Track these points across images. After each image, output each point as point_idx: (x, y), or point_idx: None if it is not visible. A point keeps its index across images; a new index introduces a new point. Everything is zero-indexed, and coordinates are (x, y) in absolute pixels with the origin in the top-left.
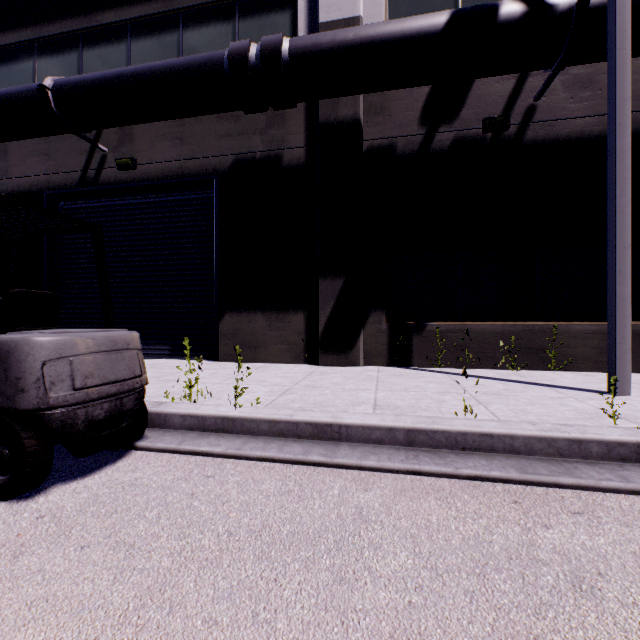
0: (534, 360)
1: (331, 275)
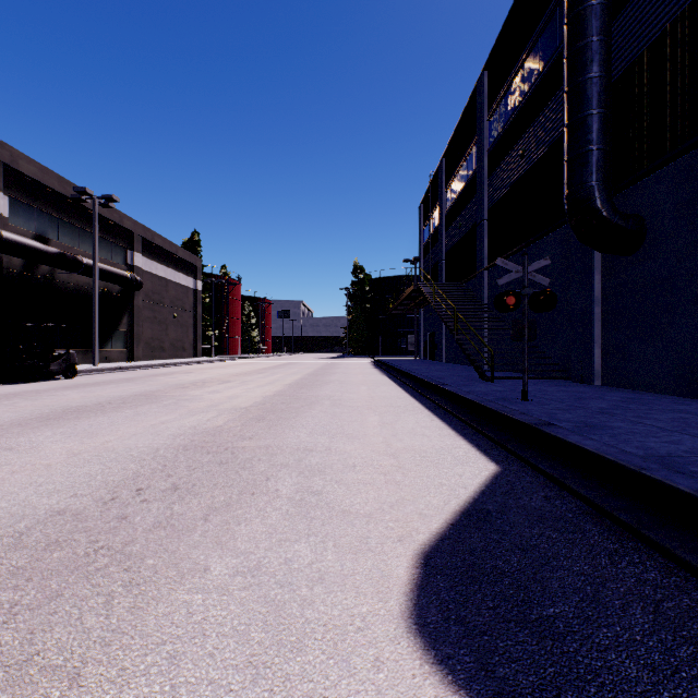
0: None
1: None
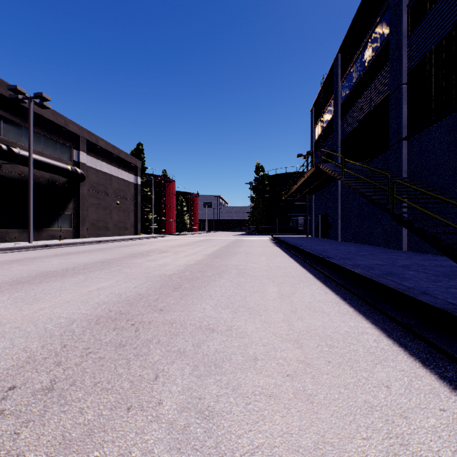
0: (2, 240)
1: None
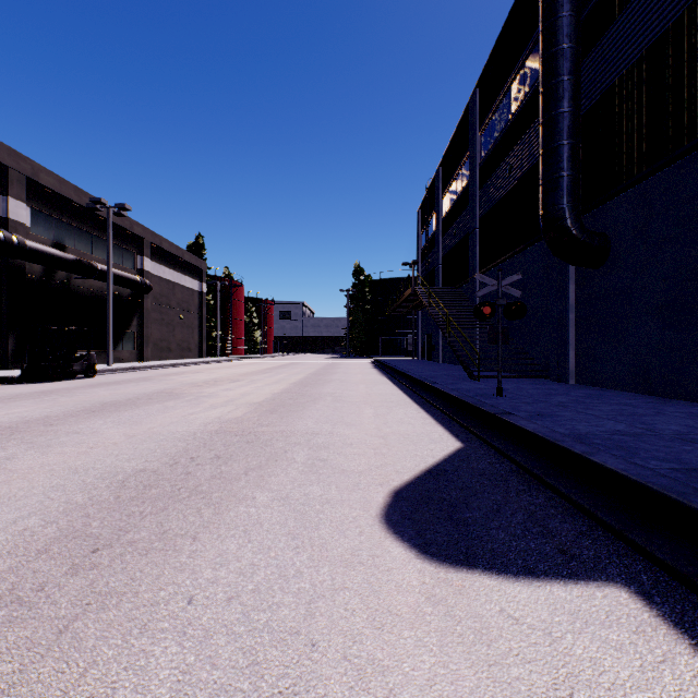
0: None
1: (15, 330)
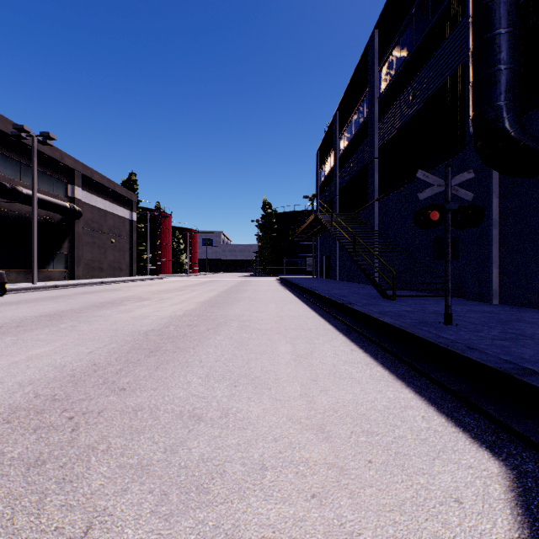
0: None
1: None
